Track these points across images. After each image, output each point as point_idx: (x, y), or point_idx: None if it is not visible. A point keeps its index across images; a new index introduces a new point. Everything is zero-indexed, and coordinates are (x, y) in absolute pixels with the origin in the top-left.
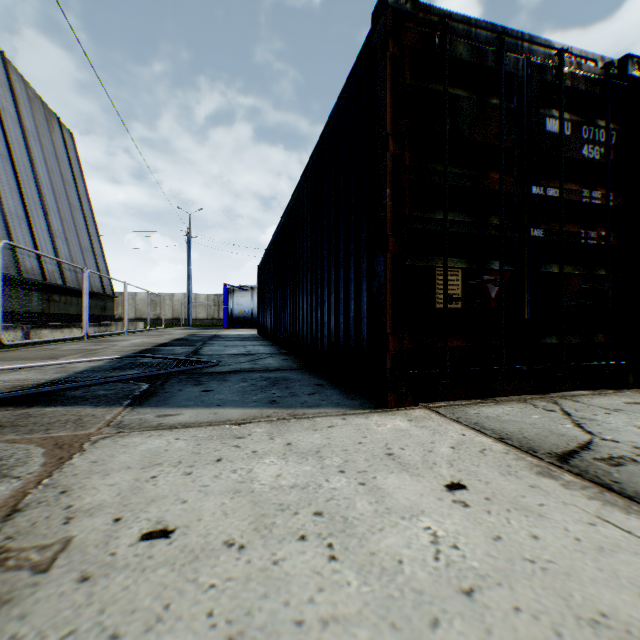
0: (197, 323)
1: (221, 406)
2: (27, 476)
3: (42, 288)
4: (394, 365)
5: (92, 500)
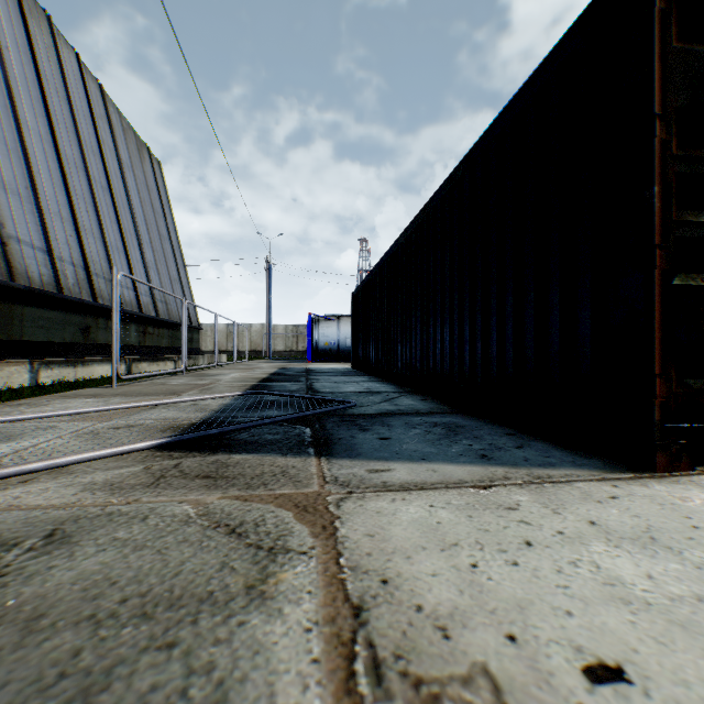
0: (275, 356)
1: (428, 460)
2: (312, 552)
3: (138, 320)
4: (662, 416)
5: (436, 598)
